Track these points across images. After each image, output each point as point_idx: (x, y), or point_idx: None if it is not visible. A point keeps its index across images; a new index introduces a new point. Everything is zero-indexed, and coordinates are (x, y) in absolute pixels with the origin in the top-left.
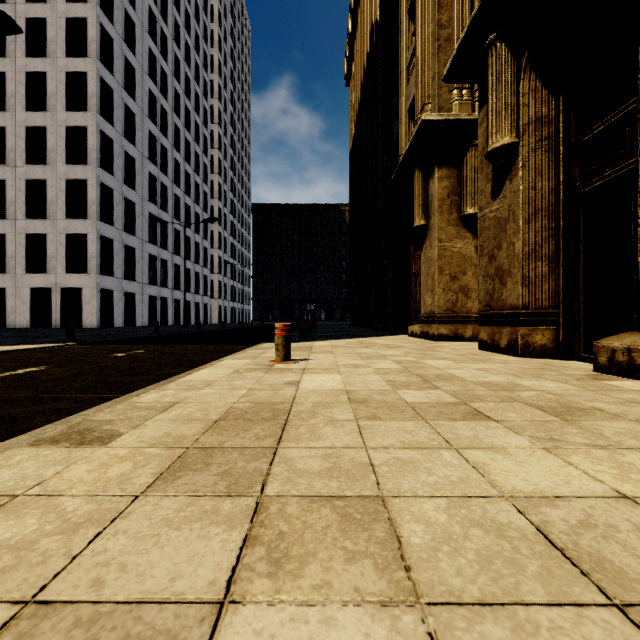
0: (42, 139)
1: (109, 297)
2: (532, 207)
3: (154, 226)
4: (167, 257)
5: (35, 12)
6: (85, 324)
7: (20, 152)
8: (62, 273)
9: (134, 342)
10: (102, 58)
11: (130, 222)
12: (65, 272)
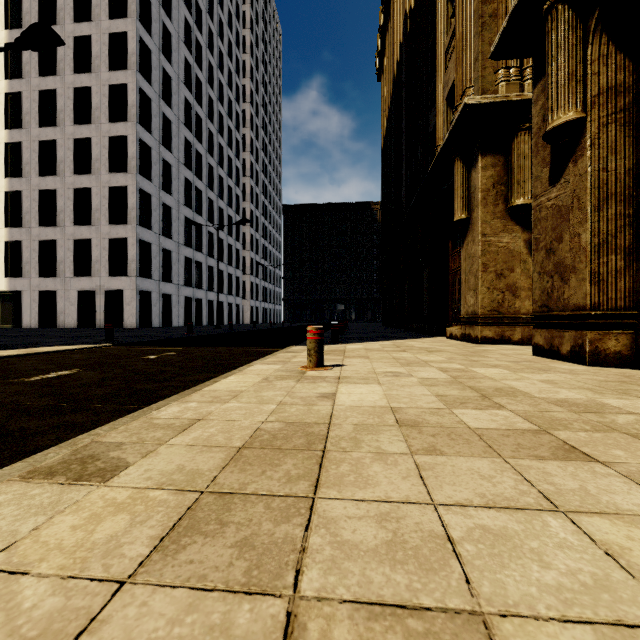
0: (88, 150)
1: (148, 298)
2: (603, 191)
3: (189, 229)
4: (201, 259)
5: (82, 31)
6: (126, 324)
7: (69, 163)
8: (105, 276)
9: (168, 343)
10: (141, 70)
11: (167, 226)
12: (108, 275)
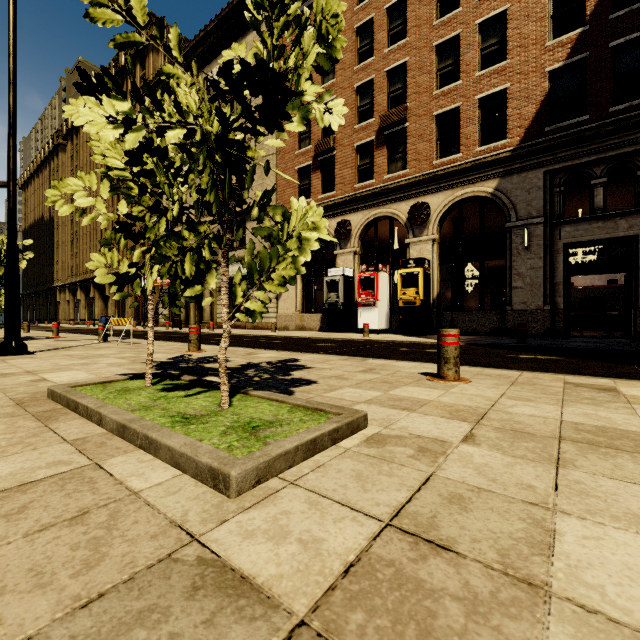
0: None
1: None
2: (71, 308)
3: None
4: None
5: None
6: None
7: None
8: None
9: None
10: None
11: None
12: None
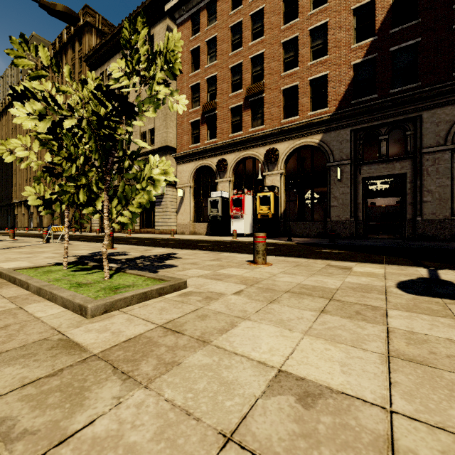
0: None
1: None
2: (26, 219)
3: None
4: None
5: None
6: None
7: None
8: None
9: None
10: None
11: None
12: None
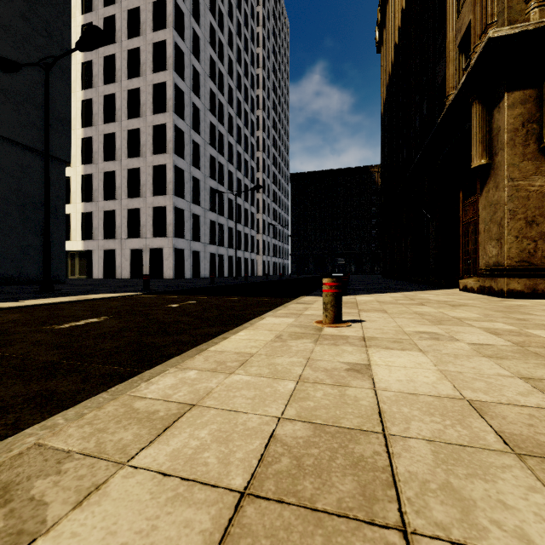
0: (137, 138)
1: (181, 255)
2: None
3: (214, 197)
4: (223, 222)
5: (133, 45)
6: (165, 276)
7: (124, 150)
8: (150, 237)
9: (192, 292)
10: (176, 69)
11: (196, 195)
12: (152, 236)
